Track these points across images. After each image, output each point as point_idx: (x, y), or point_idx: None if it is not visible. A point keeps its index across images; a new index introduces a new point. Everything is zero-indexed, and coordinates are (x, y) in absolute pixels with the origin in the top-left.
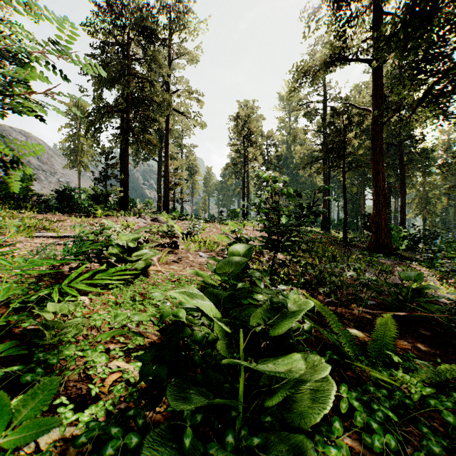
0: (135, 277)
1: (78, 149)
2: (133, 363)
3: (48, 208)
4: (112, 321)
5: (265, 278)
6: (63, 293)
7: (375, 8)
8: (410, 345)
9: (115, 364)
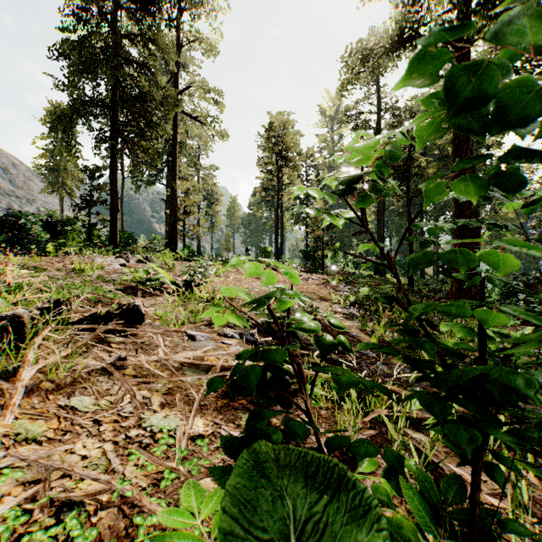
0: None
1: (59, 167)
2: None
3: None
4: None
5: None
6: None
7: None
8: None
9: None
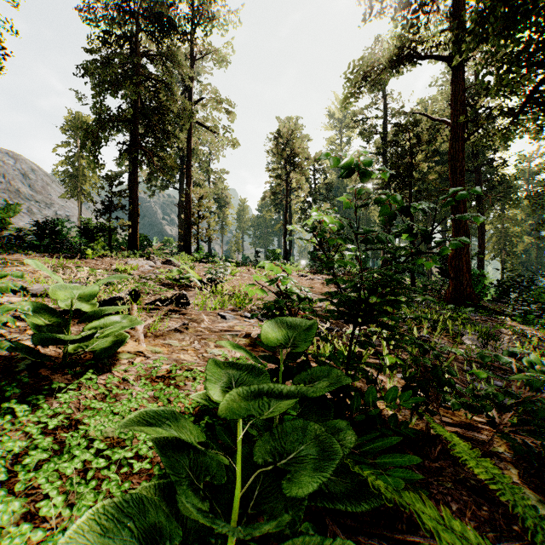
0: (80, 372)
1: (78, 174)
2: None
3: (29, 247)
4: None
5: None
6: None
7: None
8: None
9: None
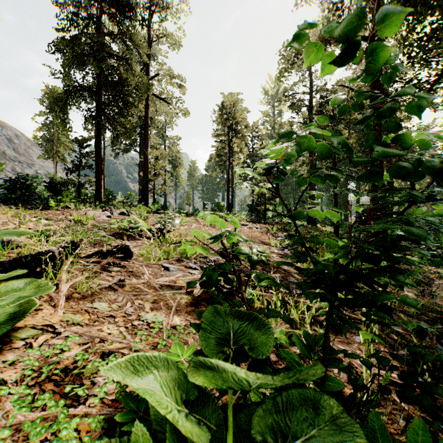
0: None
1: (53, 138)
2: None
3: (3, 199)
4: None
5: None
6: None
7: None
8: None
9: None
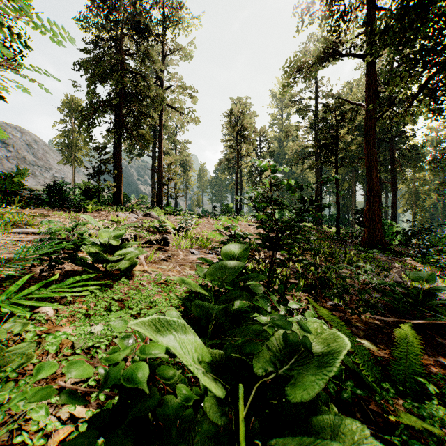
0: (116, 279)
1: (72, 144)
2: (81, 425)
3: (40, 203)
4: (77, 340)
5: (271, 295)
6: (21, 304)
7: (368, 3)
8: (430, 359)
9: (68, 410)
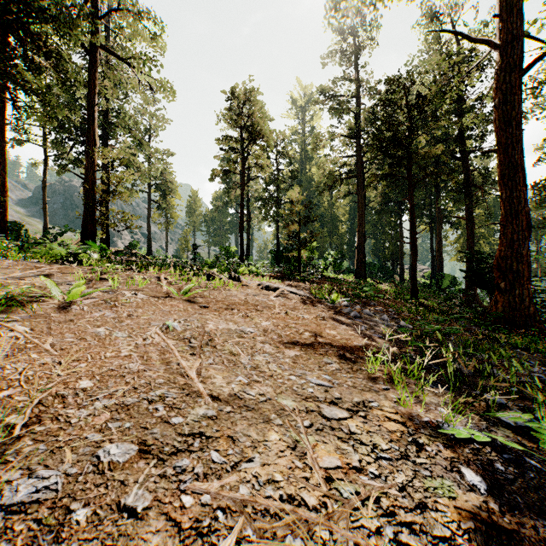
0: None
1: None
2: None
3: None
4: None
5: None
6: None
7: None
8: None
9: None
